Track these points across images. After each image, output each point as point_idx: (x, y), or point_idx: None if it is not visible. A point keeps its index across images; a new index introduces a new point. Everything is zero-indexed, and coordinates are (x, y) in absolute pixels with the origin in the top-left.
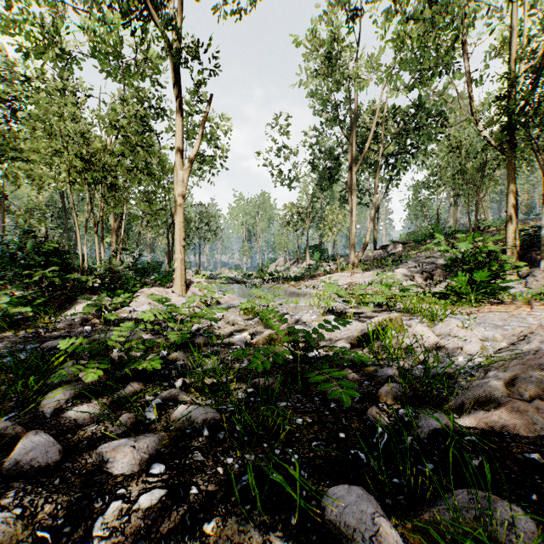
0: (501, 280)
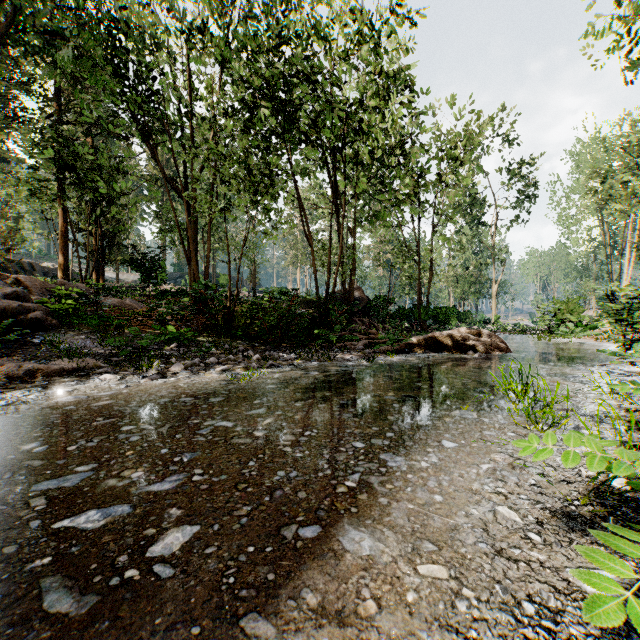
0: None
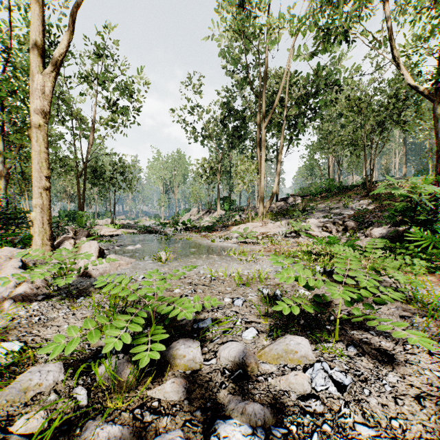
0: None
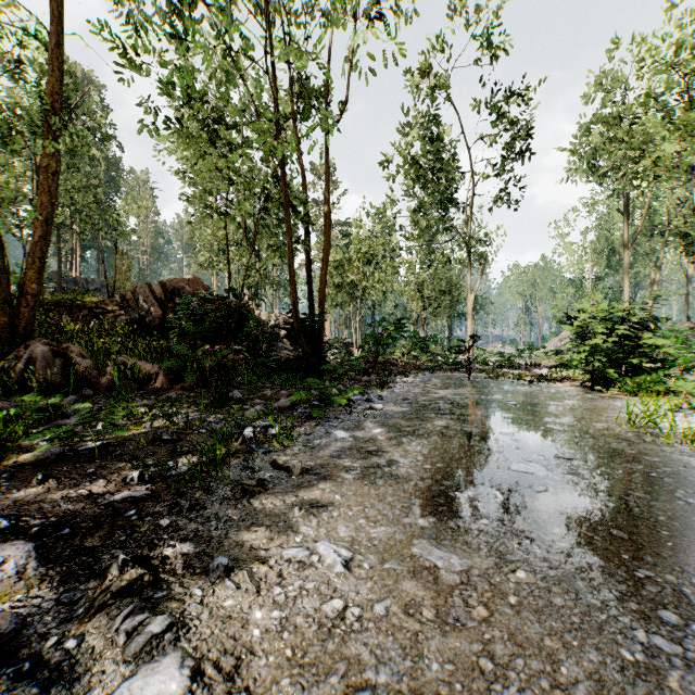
0: None
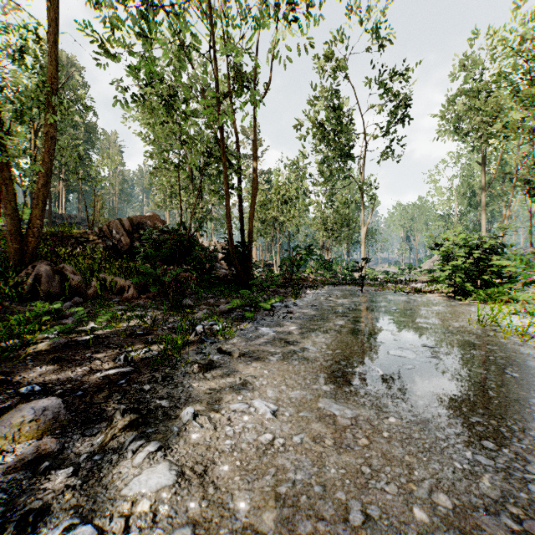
0: None
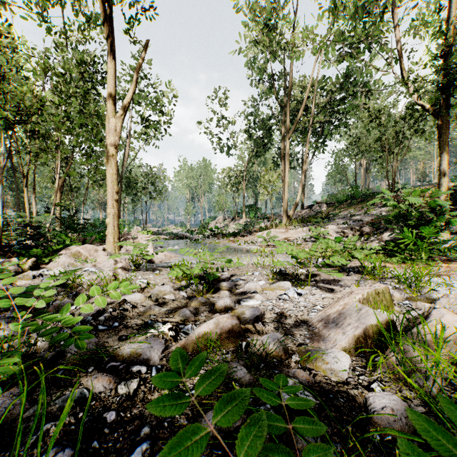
0: (442, 236)
